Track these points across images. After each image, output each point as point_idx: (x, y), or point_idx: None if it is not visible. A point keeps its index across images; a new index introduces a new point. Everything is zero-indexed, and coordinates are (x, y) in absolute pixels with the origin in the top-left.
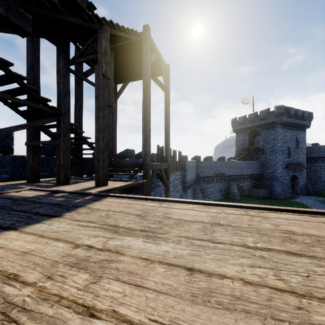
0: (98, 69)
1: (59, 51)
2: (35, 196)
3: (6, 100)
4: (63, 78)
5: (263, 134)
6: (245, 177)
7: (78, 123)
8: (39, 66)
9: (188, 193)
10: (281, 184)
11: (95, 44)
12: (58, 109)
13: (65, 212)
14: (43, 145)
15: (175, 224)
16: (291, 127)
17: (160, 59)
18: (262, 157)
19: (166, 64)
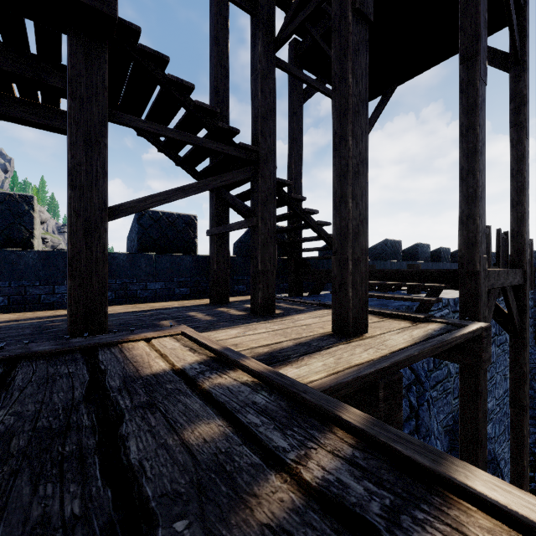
0: (340, 0)
1: (255, 23)
2: (158, 377)
3: (178, 155)
4: (263, 80)
5: None
6: None
7: (294, 190)
8: (227, 85)
9: None
10: None
11: None
12: (253, 149)
13: None
14: (240, 238)
15: None
16: None
17: None
18: None
19: None
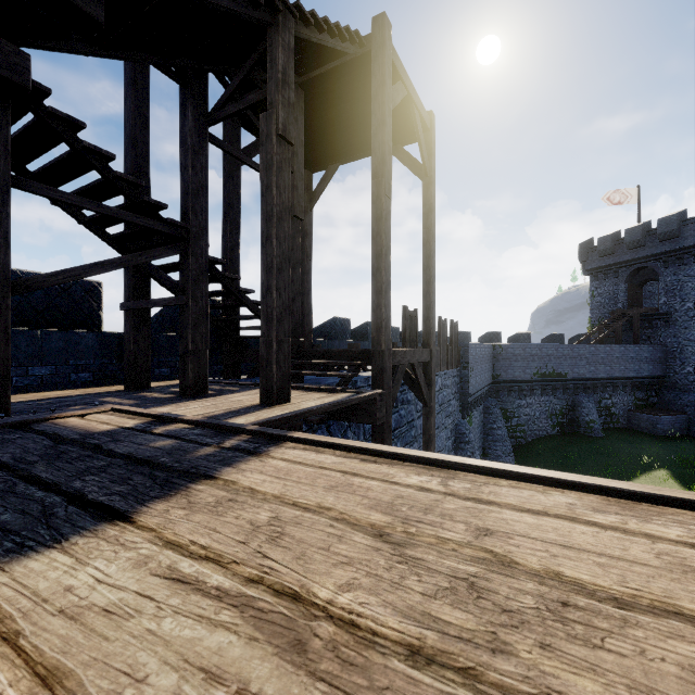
0: (267, 121)
1: (185, 94)
2: (111, 431)
3: (82, 213)
4: (194, 155)
5: (669, 276)
6: (616, 385)
7: (231, 261)
8: (148, 137)
9: (473, 418)
10: None
11: (263, 76)
12: (183, 226)
13: (154, 495)
14: (161, 311)
15: (552, 617)
16: None
17: (413, 98)
18: (664, 333)
19: (426, 113)
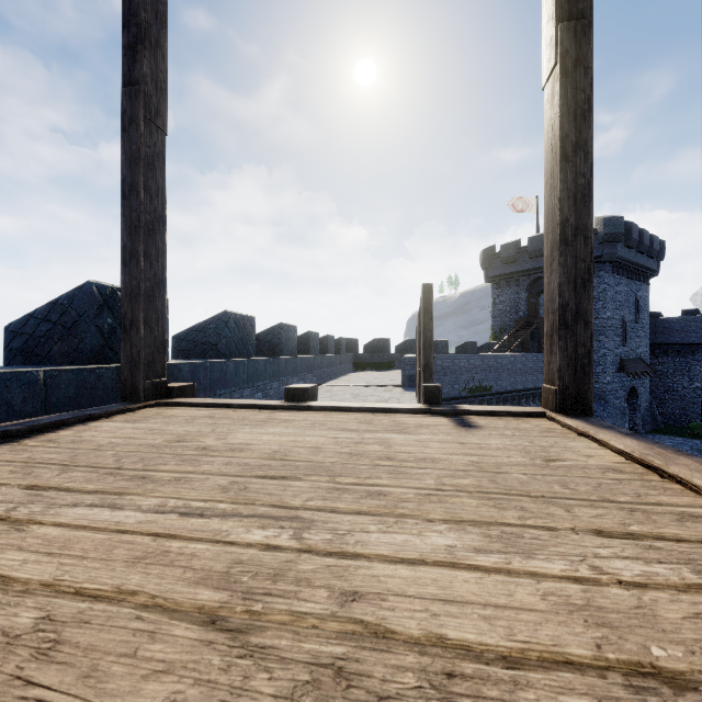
0: None
1: None
2: None
3: None
4: None
5: None
6: (530, 396)
7: None
8: None
9: None
10: (614, 411)
11: None
12: None
13: None
14: None
15: None
16: (627, 271)
17: None
18: None
19: None
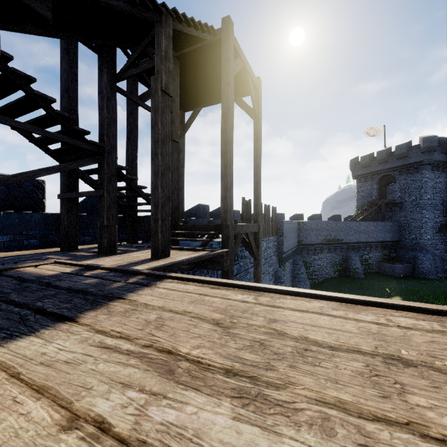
0: (155, 82)
1: (102, 61)
2: (56, 275)
3: (32, 135)
4: (107, 100)
5: (402, 180)
6: (372, 246)
7: (131, 168)
8: (77, 87)
9: (286, 267)
10: (431, 257)
11: (152, 51)
12: (100, 145)
13: (87, 308)
14: (85, 199)
15: (298, 355)
16: None
17: (247, 69)
18: (399, 215)
19: (255, 78)
